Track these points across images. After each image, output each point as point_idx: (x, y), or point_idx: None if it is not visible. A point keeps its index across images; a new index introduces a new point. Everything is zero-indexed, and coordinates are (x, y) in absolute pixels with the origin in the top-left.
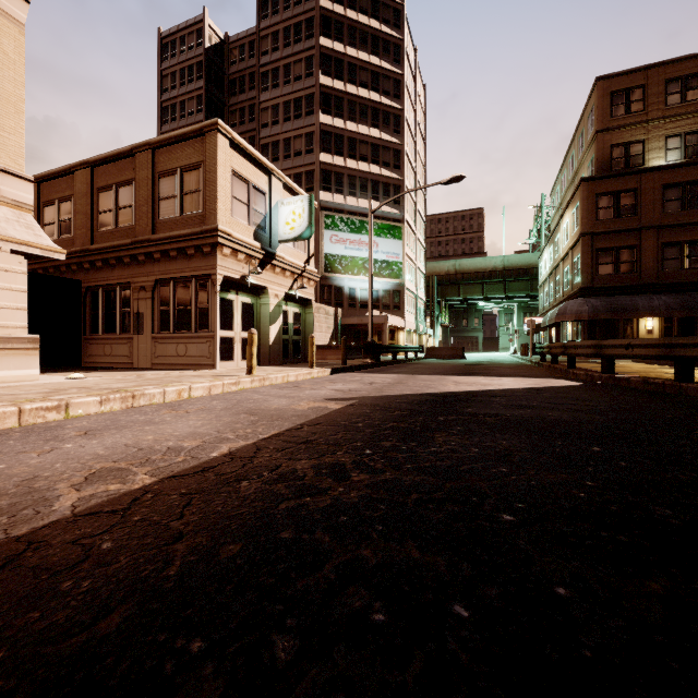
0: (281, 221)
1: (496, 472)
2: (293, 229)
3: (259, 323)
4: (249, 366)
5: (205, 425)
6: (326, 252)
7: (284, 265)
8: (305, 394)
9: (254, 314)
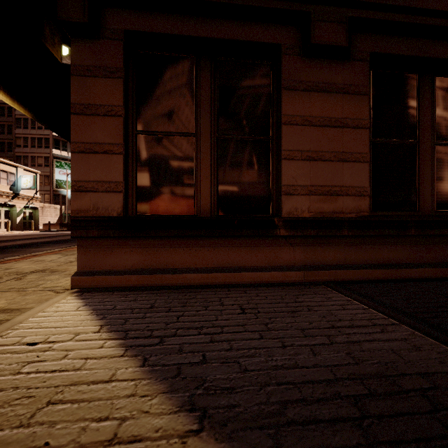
0: (22, 183)
1: (34, 235)
2: (27, 186)
3: (12, 216)
4: (8, 230)
5: (0, 235)
6: (57, 178)
7: (23, 197)
8: (22, 234)
9: (10, 213)
